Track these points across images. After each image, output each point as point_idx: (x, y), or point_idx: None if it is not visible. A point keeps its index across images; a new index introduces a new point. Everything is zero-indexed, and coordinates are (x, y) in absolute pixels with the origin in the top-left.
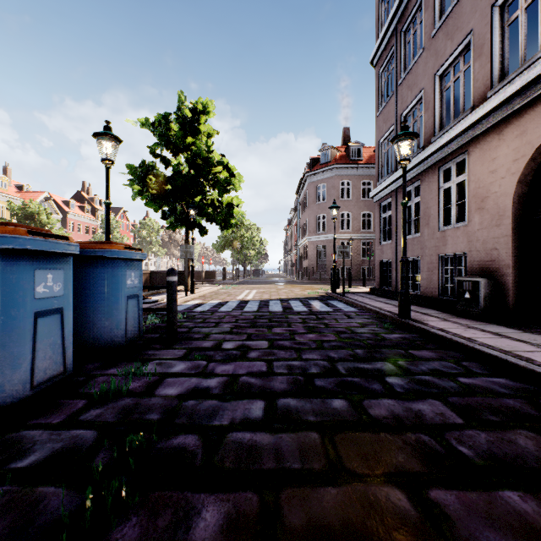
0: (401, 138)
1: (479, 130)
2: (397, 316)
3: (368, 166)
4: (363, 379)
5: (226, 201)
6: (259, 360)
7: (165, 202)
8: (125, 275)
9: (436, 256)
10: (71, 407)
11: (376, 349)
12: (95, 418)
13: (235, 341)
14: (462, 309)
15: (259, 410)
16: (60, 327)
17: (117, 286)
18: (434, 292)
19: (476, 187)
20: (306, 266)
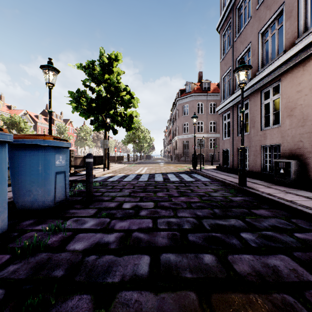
0: (240, 69)
1: (289, 65)
2: (237, 184)
3: (213, 94)
4: (224, 234)
5: (129, 113)
6: (147, 217)
7: (91, 114)
8: (54, 157)
9: (259, 146)
10: None
11: (228, 208)
12: (10, 274)
13: (131, 202)
14: (278, 180)
15: (146, 266)
16: None
17: (48, 165)
18: (258, 169)
19: (287, 101)
20: (177, 153)
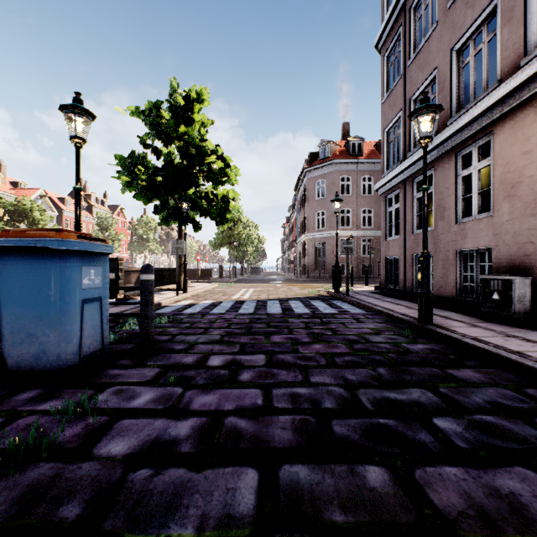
0: (421, 111)
1: (510, 105)
2: (416, 320)
3: (368, 161)
4: (401, 421)
5: (221, 194)
6: (254, 386)
7: (155, 195)
8: (79, 272)
9: (453, 252)
10: None
11: (403, 367)
12: None
13: (224, 355)
14: (489, 312)
15: (250, 493)
16: None
17: (67, 286)
18: (451, 292)
19: (504, 171)
20: (305, 264)
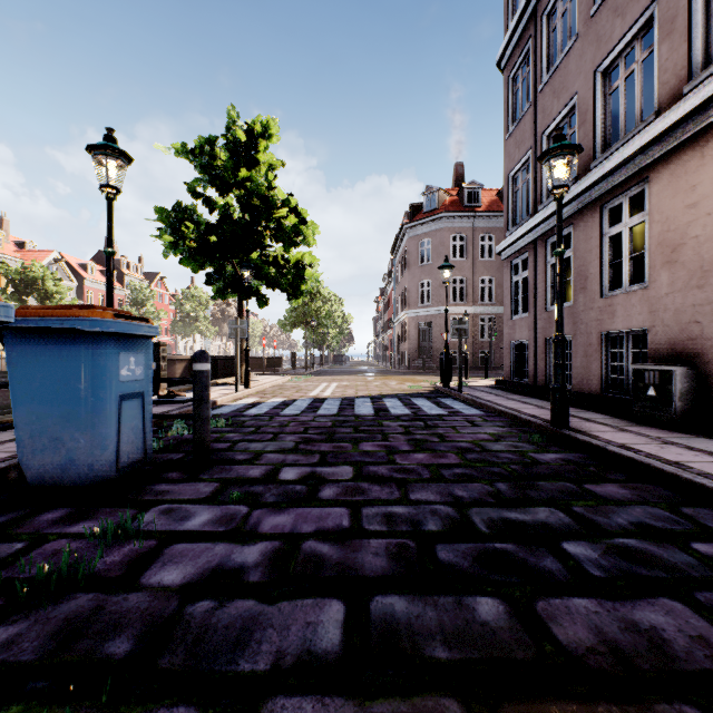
0: (555, 153)
1: (670, 144)
2: (548, 423)
3: (488, 214)
4: (523, 545)
5: (295, 258)
6: (338, 504)
7: (208, 259)
8: (117, 360)
9: (598, 334)
10: None
11: (529, 481)
12: None
13: (300, 467)
14: (643, 413)
15: (335, 627)
16: None
17: (102, 378)
18: (595, 387)
19: (663, 230)
20: (405, 351)
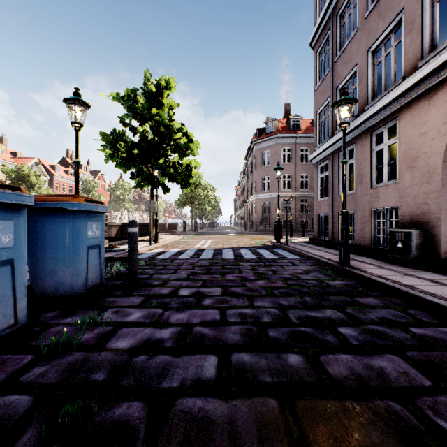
0: (341, 103)
1: (410, 97)
2: (337, 264)
3: (305, 135)
4: (316, 329)
5: (186, 163)
6: (213, 308)
7: (132, 164)
8: (86, 226)
9: (369, 210)
10: (15, 364)
11: (323, 296)
12: (36, 378)
13: (191, 288)
14: (395, 257)
15: (212, 368)
16: (10, 279)
17: (78, 236)
18: (367, 242)
19: (407, 148)
20: (253, 220)
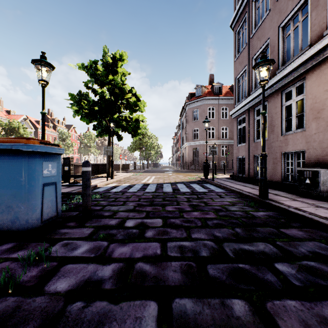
0: (261, 64)
1: (316, 60)
2: (257, 196)
3: (225, 97)
4: (254, 265)
5: (135, 117)
6: (155, 240)
7: (94, 118)
8: (41, 166)
9: (280, 153)
10: None
11: (252, 227)
12: None
13: (136, 219)
14: (303, 191)
15: (152, 321)
16: None
17: (33, 175)
18: (278, 178)
19: (313, 102)
20: (186, 161)
